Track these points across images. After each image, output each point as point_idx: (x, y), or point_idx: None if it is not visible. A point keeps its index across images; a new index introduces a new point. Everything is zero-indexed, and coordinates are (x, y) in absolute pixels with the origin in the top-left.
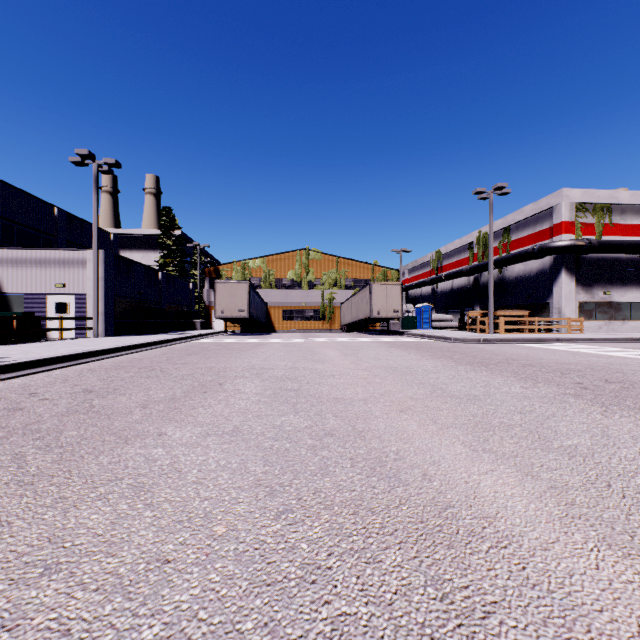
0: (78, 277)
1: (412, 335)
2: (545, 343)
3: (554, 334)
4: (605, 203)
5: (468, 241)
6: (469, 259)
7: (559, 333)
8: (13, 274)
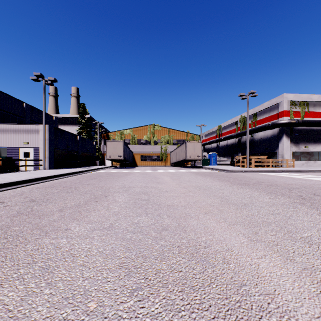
0: (35, 138)
1: (207, 168)
2: (276, 172)
3: (280, 168)
4: (305, 101)
5: (235, 120)
6: (235, 129)
7: (282, 167)
8: (1, 137)
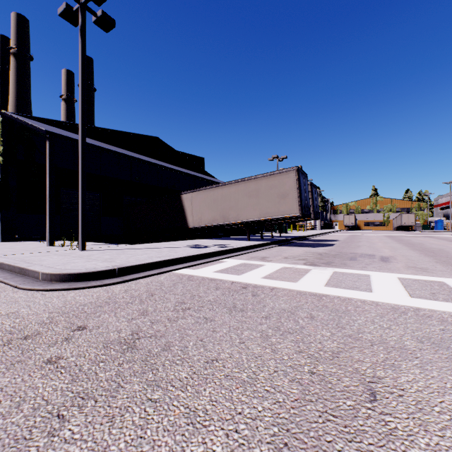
0: None
1: (418, 231)
2: None
3: None
4: None
5: None
6: None
7: None
8: None
